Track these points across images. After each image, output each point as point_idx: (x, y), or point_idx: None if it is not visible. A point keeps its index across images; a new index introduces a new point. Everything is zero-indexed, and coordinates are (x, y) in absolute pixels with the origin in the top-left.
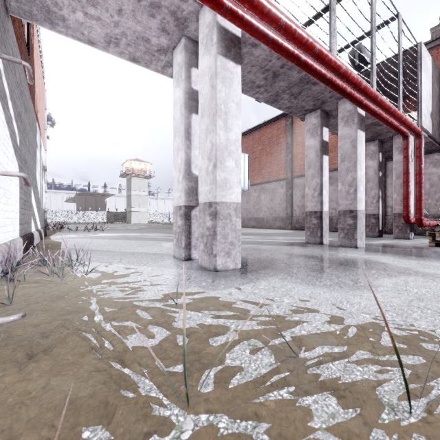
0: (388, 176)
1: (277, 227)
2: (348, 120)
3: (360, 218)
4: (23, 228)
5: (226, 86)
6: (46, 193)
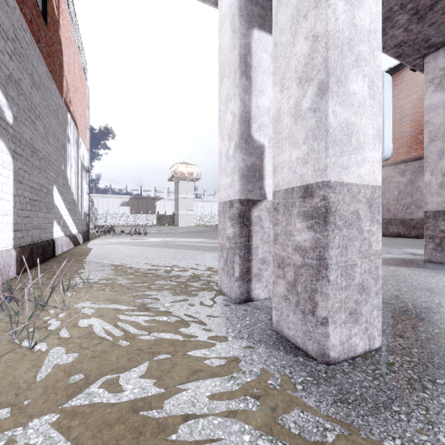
0: None
1: None
2: None
3: None
4: (28, 235)
5: None
6: (88, 195)
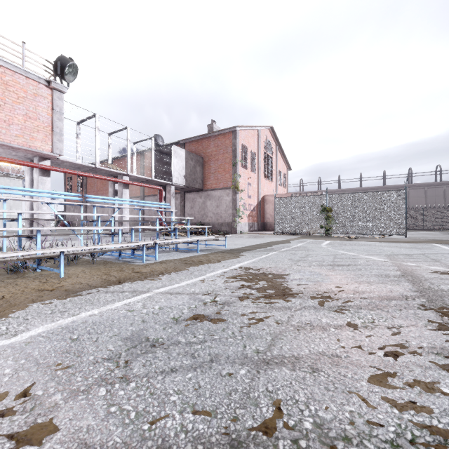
0: (185, 201)
1: (135, 230)
2: (120, 184)
3: (125, 225)
4: None
5: (43, 185)
6: None
